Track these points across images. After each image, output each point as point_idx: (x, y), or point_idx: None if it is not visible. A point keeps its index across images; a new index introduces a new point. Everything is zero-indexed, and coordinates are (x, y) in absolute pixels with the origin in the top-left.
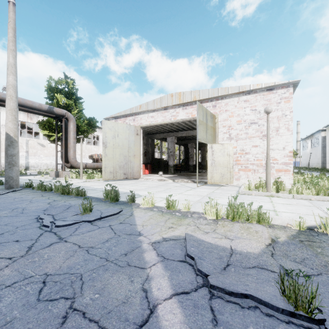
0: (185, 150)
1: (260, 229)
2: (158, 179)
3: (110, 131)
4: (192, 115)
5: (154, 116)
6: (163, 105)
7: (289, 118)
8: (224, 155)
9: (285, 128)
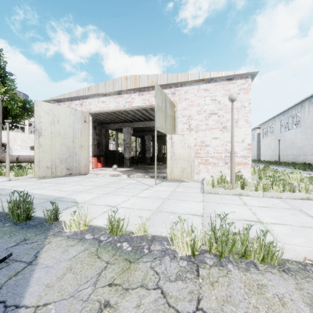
0: (142, 142)
1: (284, 290)
2: (110, 174)
3: (47, 116)
4: (149, 102)
5: (106, 101)
6: (116, 88)
7: (248, 110)
8: (184, 147)
9: (243, 120)
